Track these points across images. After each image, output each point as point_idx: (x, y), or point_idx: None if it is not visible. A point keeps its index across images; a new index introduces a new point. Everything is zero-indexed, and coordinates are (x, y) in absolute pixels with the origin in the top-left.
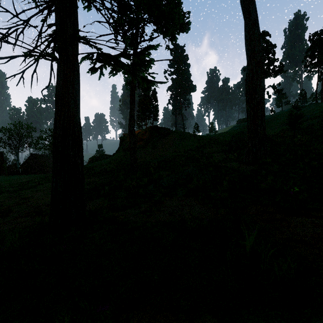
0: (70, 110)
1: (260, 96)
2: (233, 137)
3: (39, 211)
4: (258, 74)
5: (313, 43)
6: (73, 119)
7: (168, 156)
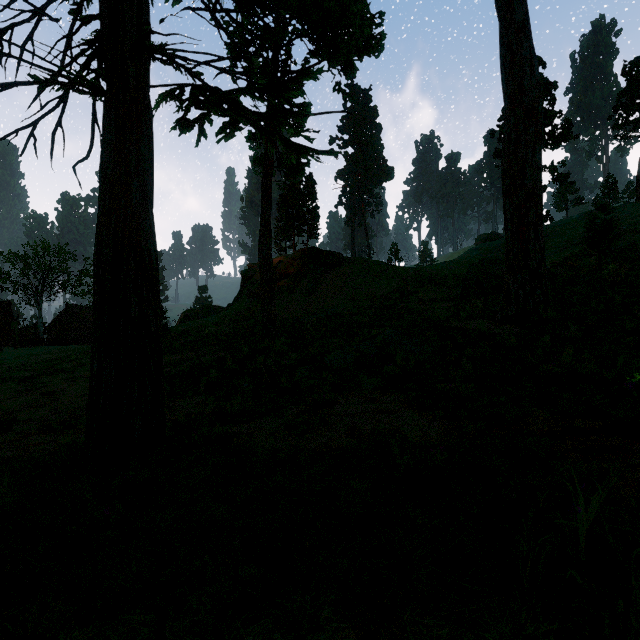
0: (131, 204)
1: (533, 180)
2: (471, 269)
3: (73, 420)
4: (530, 135)
5: (631, 80)
6: (139, 224)
7: (339, 308)
